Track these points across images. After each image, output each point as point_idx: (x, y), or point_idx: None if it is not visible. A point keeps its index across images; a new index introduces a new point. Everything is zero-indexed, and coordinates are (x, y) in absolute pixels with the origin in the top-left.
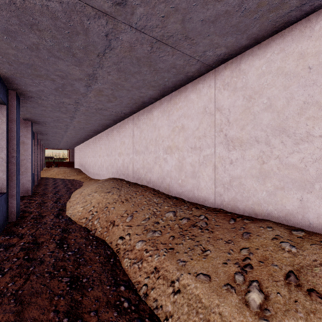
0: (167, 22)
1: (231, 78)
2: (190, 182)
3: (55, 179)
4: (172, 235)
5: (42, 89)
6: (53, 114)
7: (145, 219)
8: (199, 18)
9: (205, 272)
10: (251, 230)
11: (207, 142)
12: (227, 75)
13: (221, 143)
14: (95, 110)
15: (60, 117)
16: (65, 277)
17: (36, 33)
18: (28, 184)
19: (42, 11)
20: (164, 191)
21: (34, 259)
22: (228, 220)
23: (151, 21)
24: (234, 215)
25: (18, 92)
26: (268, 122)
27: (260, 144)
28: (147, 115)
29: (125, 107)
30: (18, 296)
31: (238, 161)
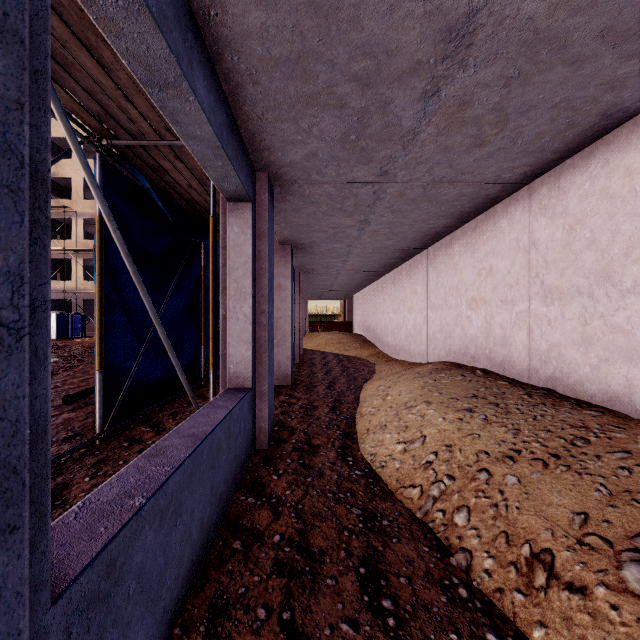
0: None
1: None
2: None
3: (325, 354)
4: None
5: (314, 150)
6: (327, 223)
7: None
8: None
9: None
10: None
11: None
12: None
13: None
14: (422, 189)
15: (339, 227)
16: None
17: None
18: (286, 365)
19: None
20: None
21: None
22: None
23: None
24: None
25: (271, 173)
26: None
27: None
28: (607, 164)
29: (517, 159)
30: None
31: None
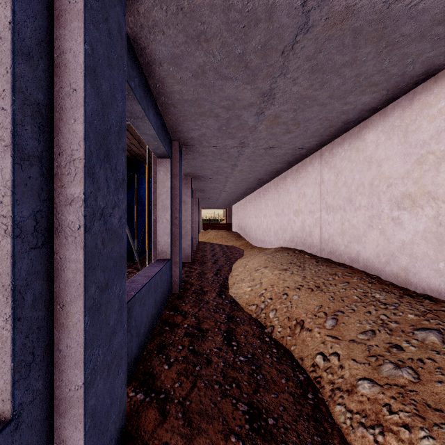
0: None
1: None
2: None
3: (212, 244)
4: None
5: (204, 133)
6: (212, 165)
7: (365, 332)
8: None
9: None
10: None
11: None
12: None
13: None
14: (264, 150)
15: (220, 167)
16: (241, 401)
17: (203, 48)
18: (188, 250)
19: (212, 5)
20: (392, 280)
21: (200, 354)
22: None
23: None
24: None
25: (180, 142)
26: None
27: None
28: (350, 145)
29: (310, 138)
30: (185, 408)
31: None
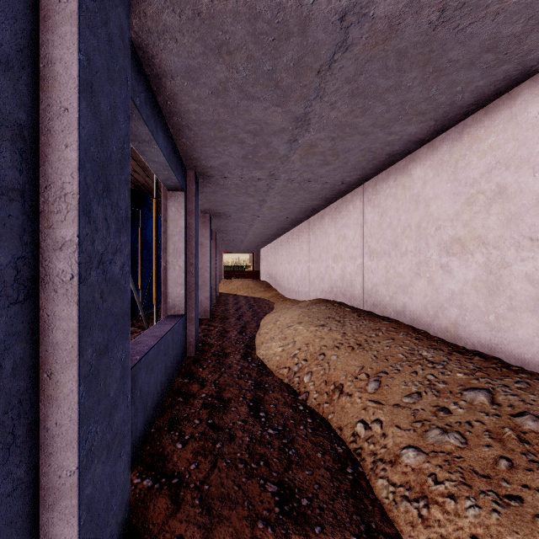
0: None
1: None
2: (527, 322)
3: (236, 296)
4: (504, 455)
5: (226, 161)
6: (236, 200)
7: (411, 394)
8: None
9: None
10: None
11: None
12: None
13: None
14: (298, 184)
15: (245, 203)
16: (270, 481)
17: (225, 61)
18: (206, 303)
19: (236, 12)
20: (441, 335)
21: (221, 429)
22: None
23: None
24: None
25: (197, 171)
26: None
27: None
28: (395, 181)
29: (351, 171)
30: (204, 493)
31: None
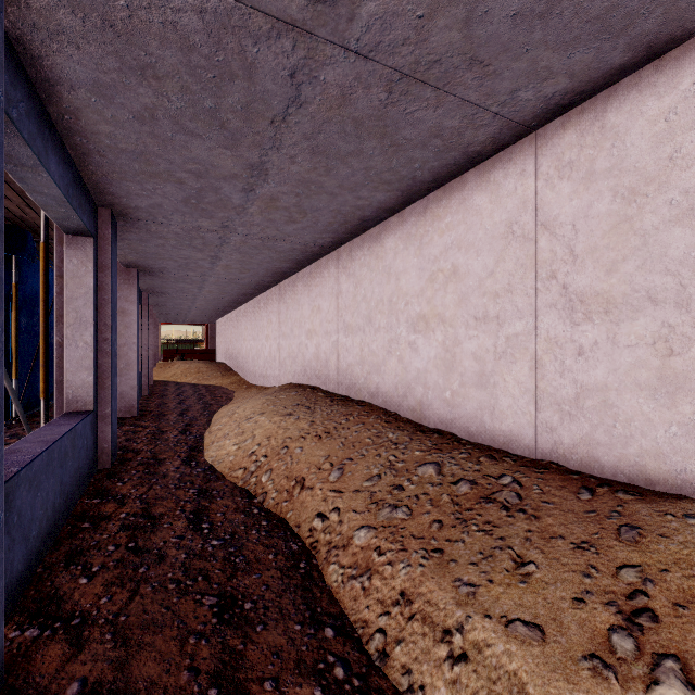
0: (430, 29)
1: (579, 150)
2: (473, 397)
3: (180, 384)
4: (438, 518)
5: (159, 203)
6: (177, 254)
7: (371, 478)
8: (509, 11)
9: (527, 617)
10: (642, 521)
11: (516, 304)
12: (569, 144)
13: (553, 305)
14: (261, 241)
15: (191, 258)
16: (208, 595)
17: (152, 86)
18: (131, 395)
19: (163, 37)
20: (409, 416)
21: (148, 551)
22: (575, 490)
23: (393, 31)
24: (588, 478)
25: (115, 210)
26: (684, 252)
27: (661, 307)
28: (370, 249)
29: (323, 233)
30: (119, 626)
31: (599, 349)
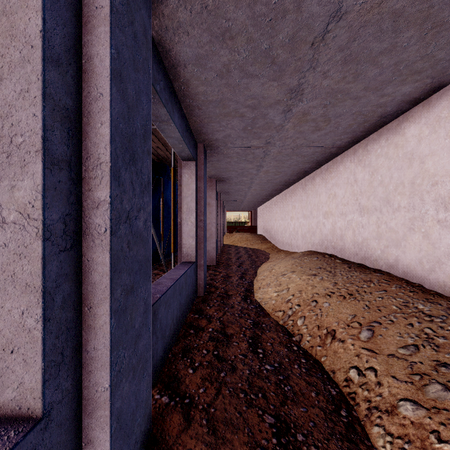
0: None
1: None
2: None
3: (237, 247)
4: None
5: (229, 134)
6: (237, 167)
7: (407, 346)
8: None
9: None
10: None
11: None
12: None
13: None
14: (291, 150)
15: (245, 169)
16: (267, 413)
17: (228, 46)
18: (213, 252)
19: None
20: (438, 289)
21: (225, 360)
22: None
23: None
24: None
25: (205, 144)
26: None
27: None
28: (387, 140)
29: (342, 135)
30: (210, 416)
31: None
